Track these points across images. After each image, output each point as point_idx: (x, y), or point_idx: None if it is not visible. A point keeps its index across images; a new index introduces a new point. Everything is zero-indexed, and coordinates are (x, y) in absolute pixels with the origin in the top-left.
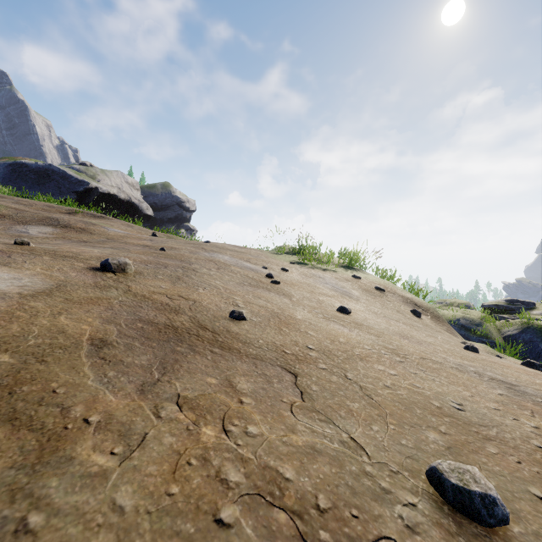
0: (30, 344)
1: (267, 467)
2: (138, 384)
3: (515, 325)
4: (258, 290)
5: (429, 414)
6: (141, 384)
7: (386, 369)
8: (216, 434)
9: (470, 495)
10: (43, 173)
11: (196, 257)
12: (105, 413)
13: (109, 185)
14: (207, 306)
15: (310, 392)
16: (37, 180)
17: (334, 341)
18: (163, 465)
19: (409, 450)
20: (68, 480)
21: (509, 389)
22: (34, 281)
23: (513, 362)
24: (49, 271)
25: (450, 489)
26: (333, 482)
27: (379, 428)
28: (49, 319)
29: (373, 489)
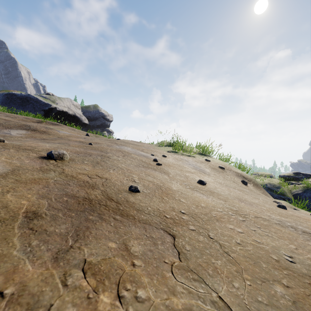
0: None
1: None
2: (54, 251)
3: (300, 188)
4: (148, 170)
5: (272, 268)
6: (56, 252)
7: (235, 228)
8: (111, 300)
9: None
10: (25, 99)
11: (111, 149)
12: (20, 284)
13: (63, 106)
14: (114, 182)
15: (185, 252)
16: (21, 103)
17: (198, 206)
18: None
19: (265, 308)
20: None
21: None
22: None
23: (305, 214)
24: (10, 159)
25: None
26: None
27: (239, 284)
28: None
29: None
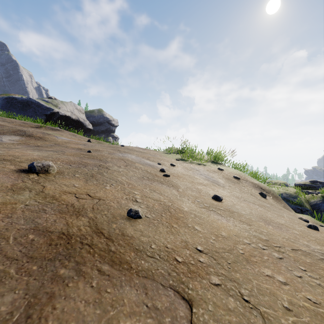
0: None
1: None
2: None
3: (318, 198)
4: (154, 184)
5: None
6: None
7: (274, 274)
8: None
9: None
10: (26, 103)
11: (112, 157)
12: None
13: (66, 111)
14: (110, 203)
15: None
16: (22, 108)
17: (218, 237)
18: None
19: None
20: None
21: None
22: None
23: None
24: None
25: None
26: None
27: None
28: None
29: None
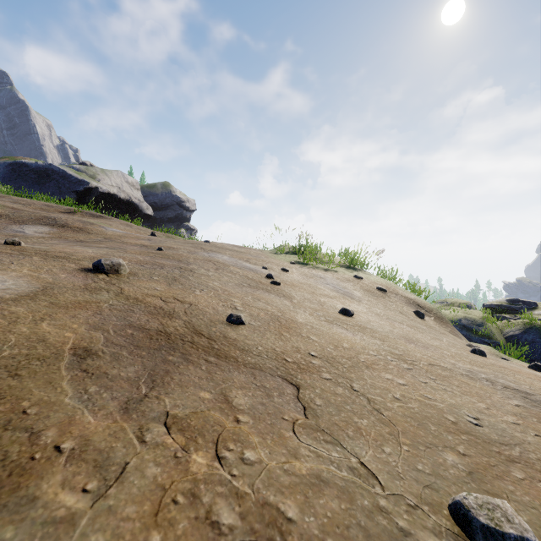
0: (4, 355)
1: (266, 504)
2: (122, 400)
3: (517, 325)
4: (258, 292)
5: (445, 431)
6: (125, 401)
7: (394, 378)
8: (208, 461)
9: (504, 539)
10: (43, 172)
11: (195, 257)
12: (81, 438)
13: (109, 185)
14: (204, 309)
15: (314, 407)
16: (37, 180)
17: (338, 347)
18: (144, 504)
19: (427, 478)
20: (26, 529)
21: (525, 398)
22: (18, 284)
23: (520, 365)
24: (37, 272)
25: (480, 530)
26: (343, 522)
27: (392, 449)
28: (29, 326)
29: (390, 530)
